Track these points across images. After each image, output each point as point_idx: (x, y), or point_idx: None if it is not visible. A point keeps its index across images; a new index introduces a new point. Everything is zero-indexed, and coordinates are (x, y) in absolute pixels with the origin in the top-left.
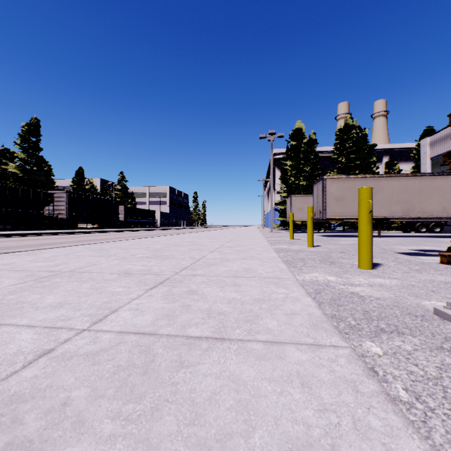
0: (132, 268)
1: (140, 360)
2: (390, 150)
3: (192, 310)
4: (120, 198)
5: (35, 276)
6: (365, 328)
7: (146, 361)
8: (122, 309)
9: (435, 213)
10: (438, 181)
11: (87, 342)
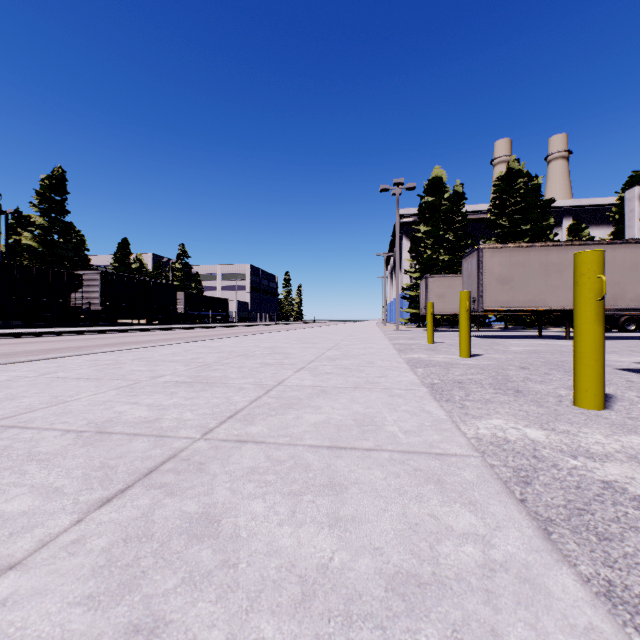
0: (125, 413)
1: None
2: (574, 208)
3: None
4: (179, 281)
5: None
6: None
7: None
8: None
9: None
10: None
11: None
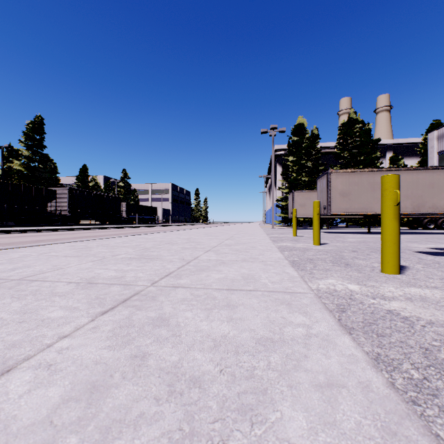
0: (102, 274)
1: None
2: (394, 145)
3: (144, 370)
4: (122, 195)
5: None
6: (442, 390)
7: None
8: (25, 363)
9: None
10: None
11: None
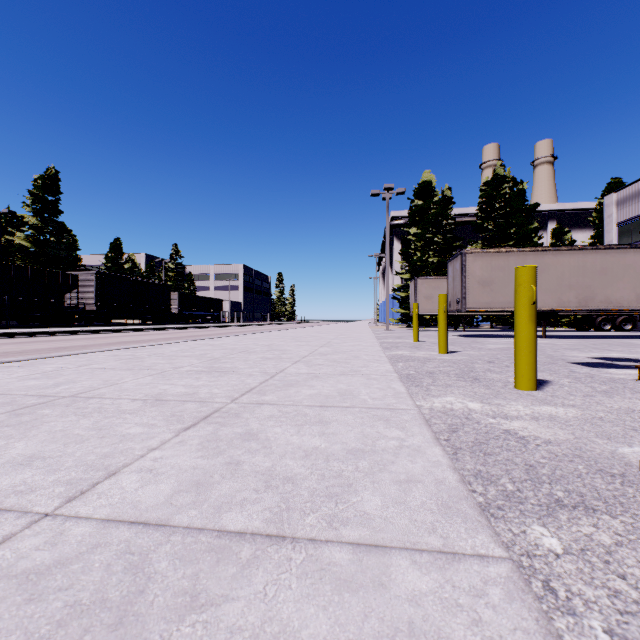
0: (169, 390)
1: (120, 589)
2: (559, 212)
3: (241, 472)
4: (172, 281)
5: (14, 405)
6: (530, 499)
7: (129, 593)
8: (126, 469)
9: (626, 303)
10: (630, 256)
11: (40, 543)
